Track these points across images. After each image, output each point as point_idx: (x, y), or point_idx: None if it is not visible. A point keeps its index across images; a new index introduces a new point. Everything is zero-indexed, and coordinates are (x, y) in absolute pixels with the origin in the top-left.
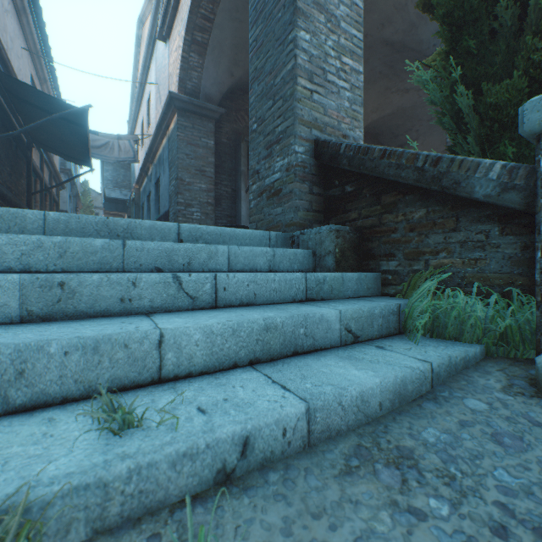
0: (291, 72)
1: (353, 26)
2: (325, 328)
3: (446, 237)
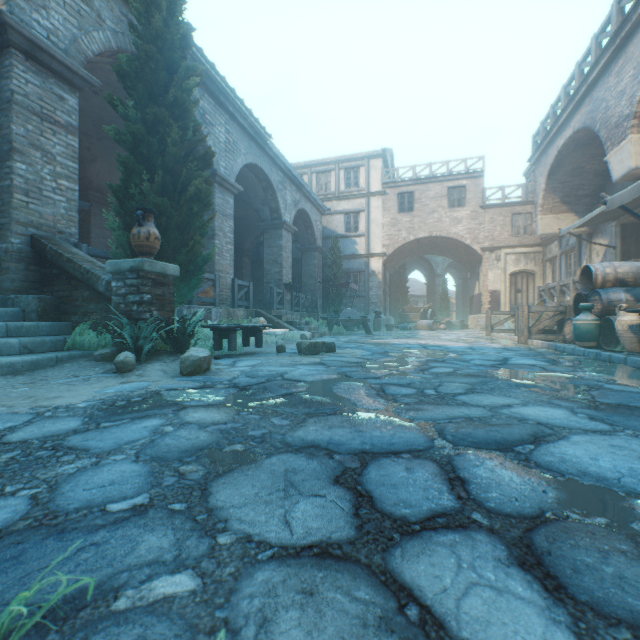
0: (9, 188)
1: (70, 160)
2: (10, 346)
3: (97, 306)
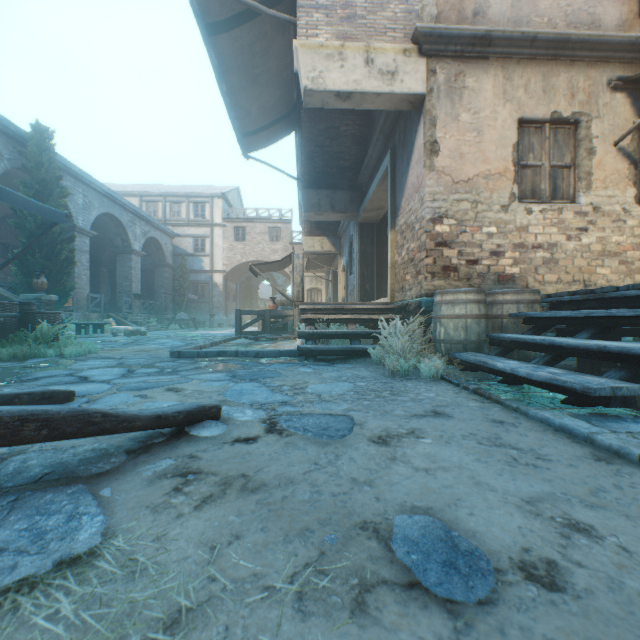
0: None
1: None
2: None
3: None
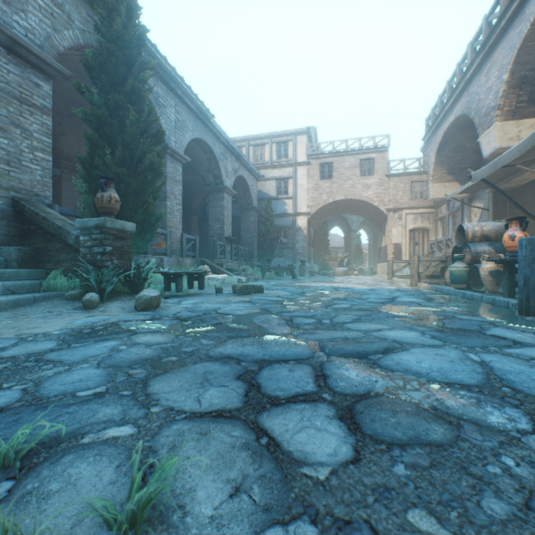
0: None
1: (45, 136)
2: None
3: (67, 256)
